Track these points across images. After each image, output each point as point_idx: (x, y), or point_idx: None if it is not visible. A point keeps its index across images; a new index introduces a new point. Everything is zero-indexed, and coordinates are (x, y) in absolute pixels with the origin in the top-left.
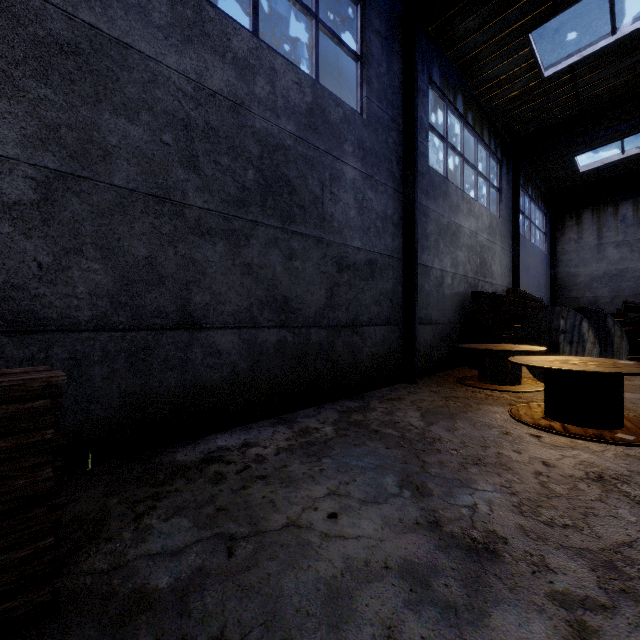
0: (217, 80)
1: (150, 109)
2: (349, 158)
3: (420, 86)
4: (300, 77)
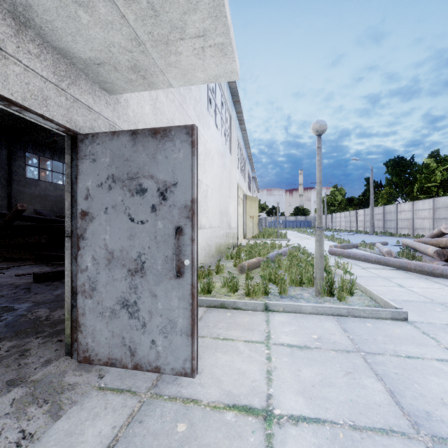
0: None
1: None
2: None
3: (19, 155)
4: None
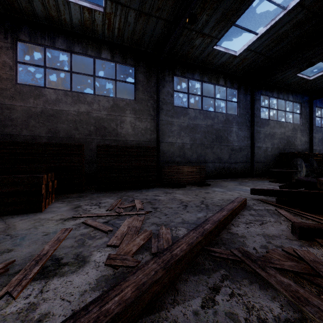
0: (209, 123)
1: (200, 131)
2: (234, 126)
3: (257, 98)
4: (223, 115)
